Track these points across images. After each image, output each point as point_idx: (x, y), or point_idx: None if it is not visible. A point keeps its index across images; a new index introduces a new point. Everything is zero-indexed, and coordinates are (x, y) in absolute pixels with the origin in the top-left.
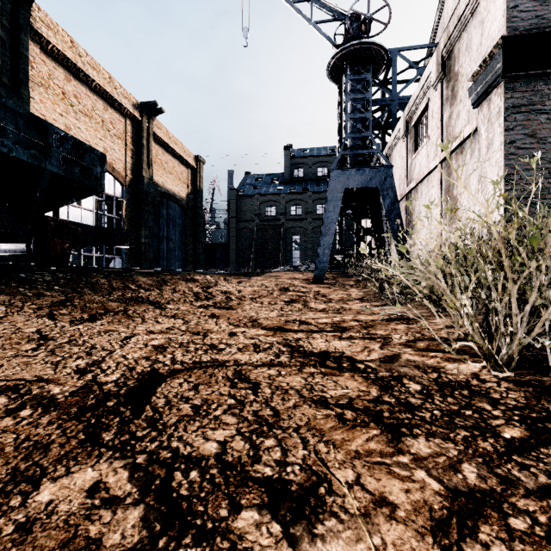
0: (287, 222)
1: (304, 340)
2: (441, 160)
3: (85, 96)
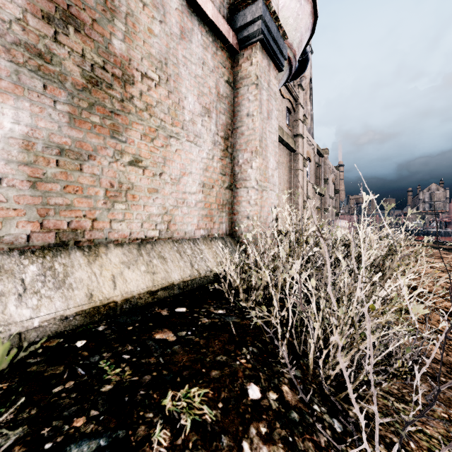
0: None
1: None
2: None
3: None
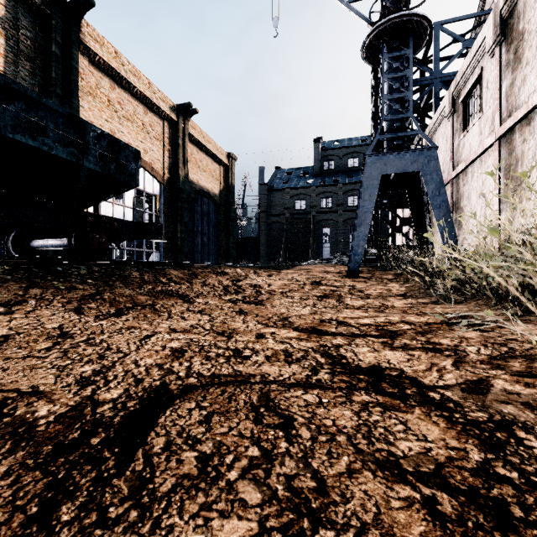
0: (317, 215)
1: (346, 348)
2: (499, 136)
3: (128, 102)
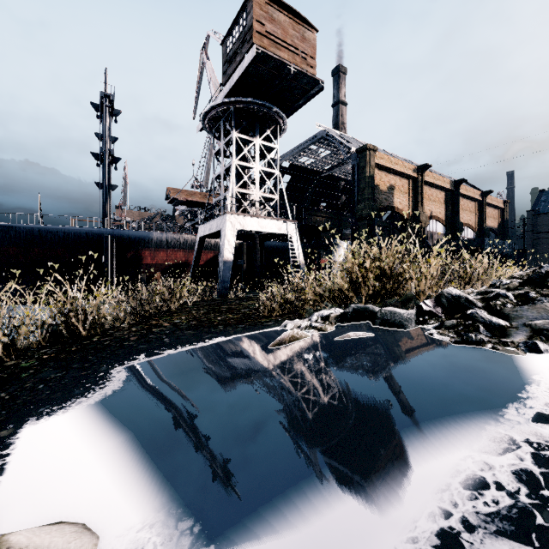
0: None
1: None
2: None
3: (465, 203)
